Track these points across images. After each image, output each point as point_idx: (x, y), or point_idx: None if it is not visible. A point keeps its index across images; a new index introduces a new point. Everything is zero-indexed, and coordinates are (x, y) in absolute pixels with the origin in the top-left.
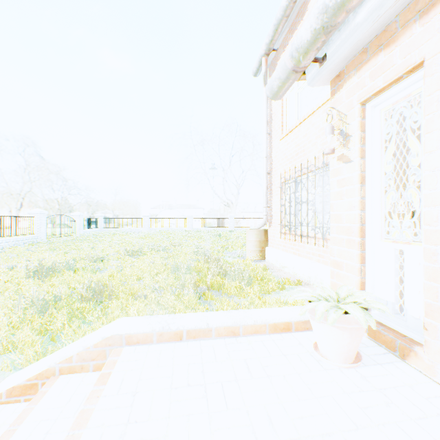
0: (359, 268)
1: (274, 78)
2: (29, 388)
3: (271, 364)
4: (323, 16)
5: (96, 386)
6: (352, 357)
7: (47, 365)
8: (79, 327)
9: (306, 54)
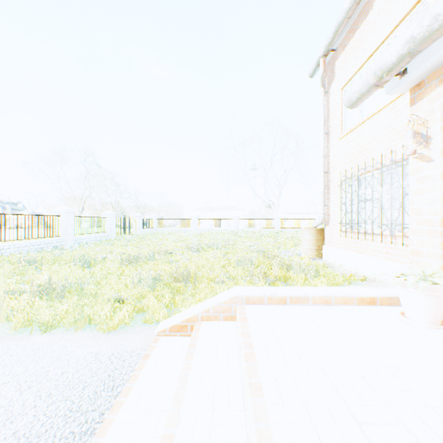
0: (441, 254)
1: (354, 91)
2: (182, 328)
3: (366, 322)
4: (410, 45)
5: (242, 322)
6: (438, 321)
7: (193, 313)
8: (183, 300)
9: (389, 72)
